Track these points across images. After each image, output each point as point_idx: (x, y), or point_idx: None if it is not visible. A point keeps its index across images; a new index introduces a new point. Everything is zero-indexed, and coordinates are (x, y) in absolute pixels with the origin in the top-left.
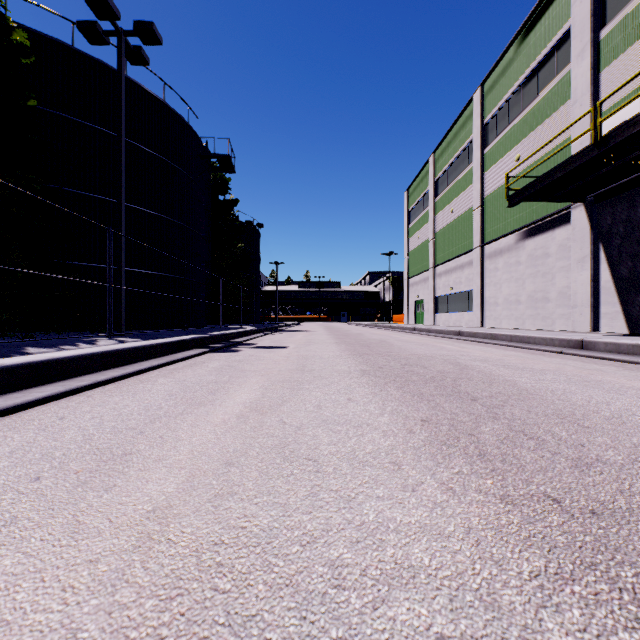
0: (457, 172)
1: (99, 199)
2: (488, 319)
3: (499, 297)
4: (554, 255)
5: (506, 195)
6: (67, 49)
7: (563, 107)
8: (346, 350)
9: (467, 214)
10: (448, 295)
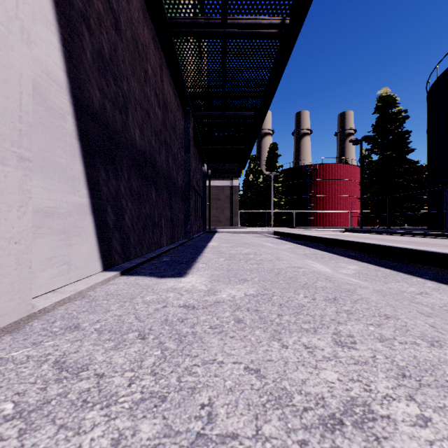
0: None
1: None
2: None
3: None
4: None
5: None
6: None
7: None
8: None
9: None
10: None
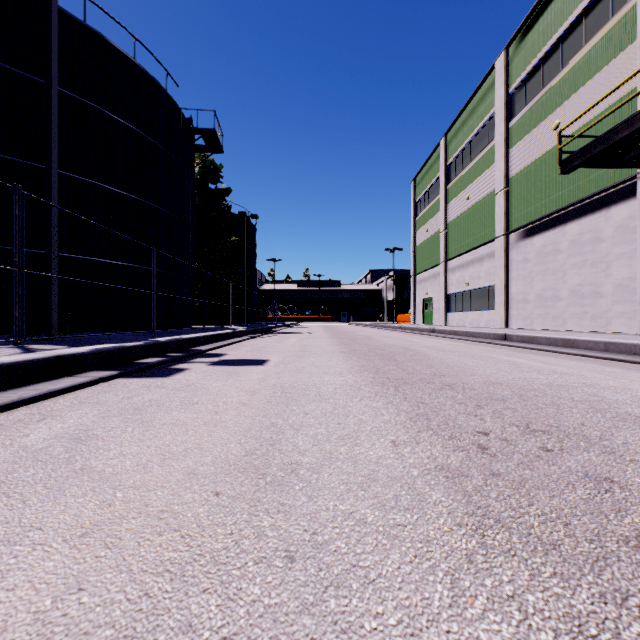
0: (474, 153)
1: None
2: (515, 319)
3: (530, 293)
4: (609, 239)
5: (559, 159)
6: None
7: (623, 53)
8: (362, 370)
9: (487, 199)
10: (463, 292)
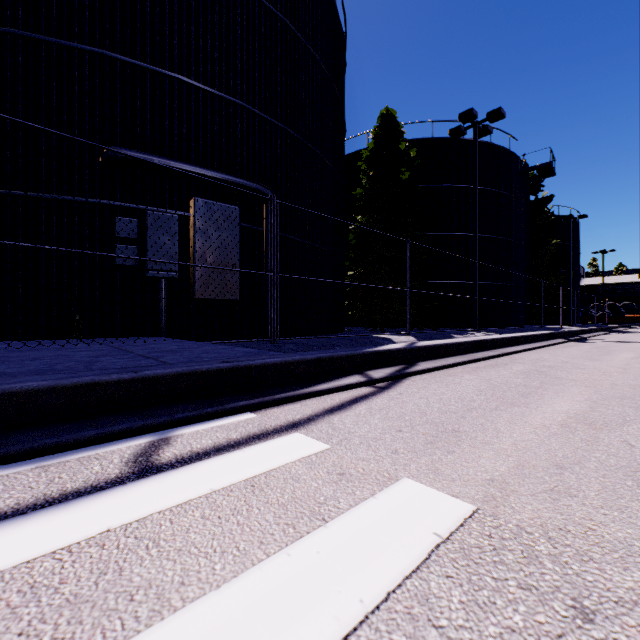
0: None
1: (447, 235)
2: None
3: None
4: None
5: None
6: (429, 141)
7: None
8: None
9: None
10: None
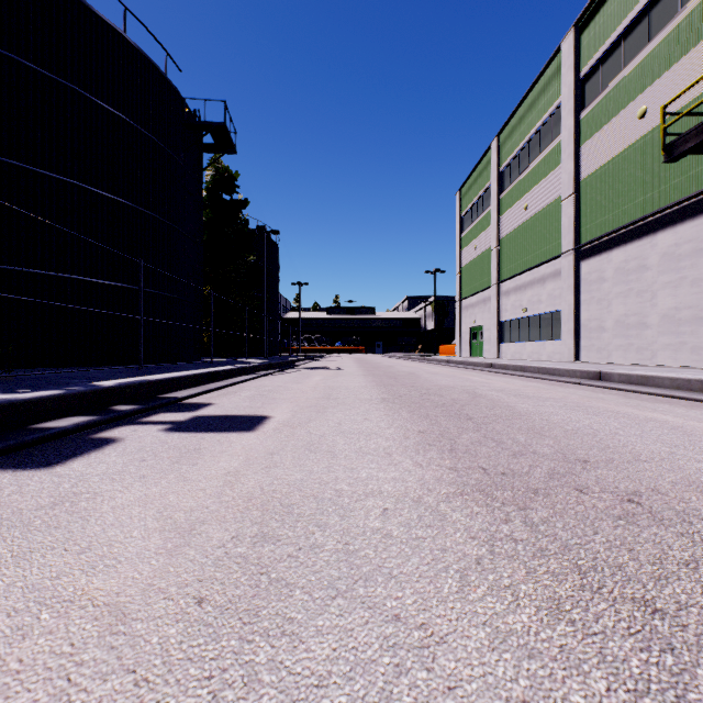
0: (534, 154)
1: (8, 165)
2: (587, 350)
3: (607, 319)
4: None
5: (663, 142)
6: None
7: None
8: (426, 444)
9: (550, 208)
10: (519, 319)
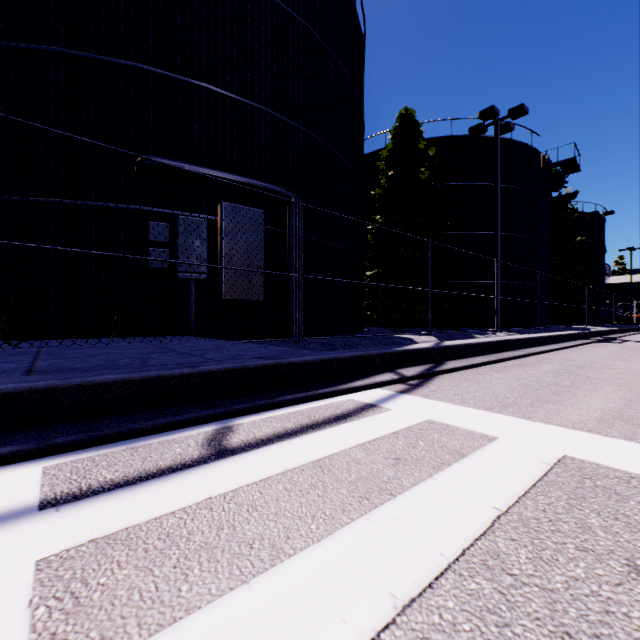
0: None
1: (466, 234)
2: None
3: None
4: None
5: None
6: (447, 139)
7: None
8: None
9: None
10: None
